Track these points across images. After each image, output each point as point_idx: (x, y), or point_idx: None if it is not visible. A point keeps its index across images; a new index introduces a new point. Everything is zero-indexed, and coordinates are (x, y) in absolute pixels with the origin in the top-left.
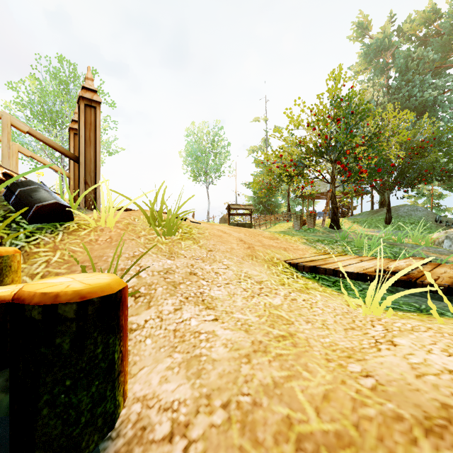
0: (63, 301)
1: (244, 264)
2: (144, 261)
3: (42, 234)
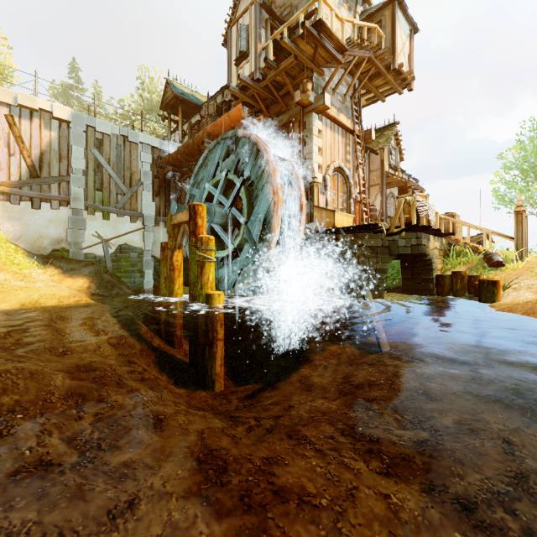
0: (485, 279)
1: None
2: (525, 281)
3: (492, 271)
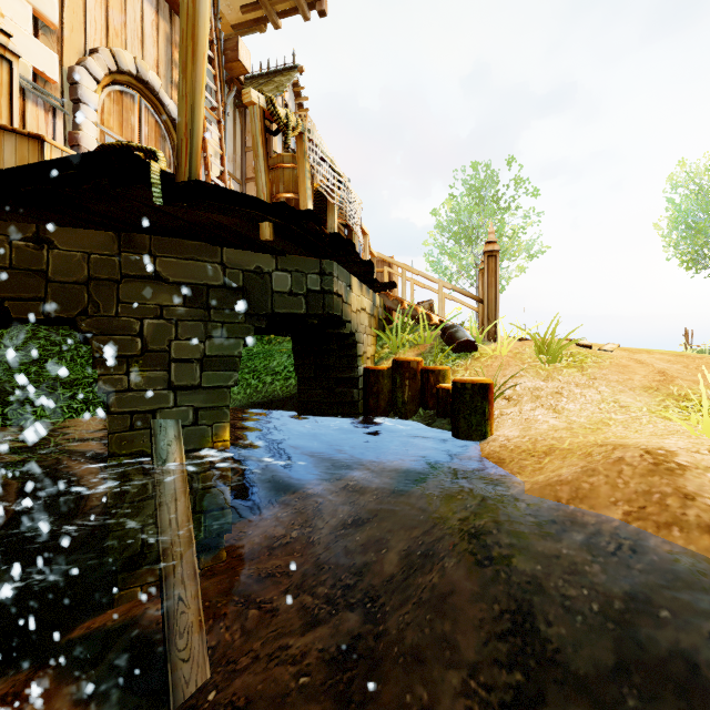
0: (467, 382)
1: (625, 393)
2: (520, 381)
3: (459, 360)
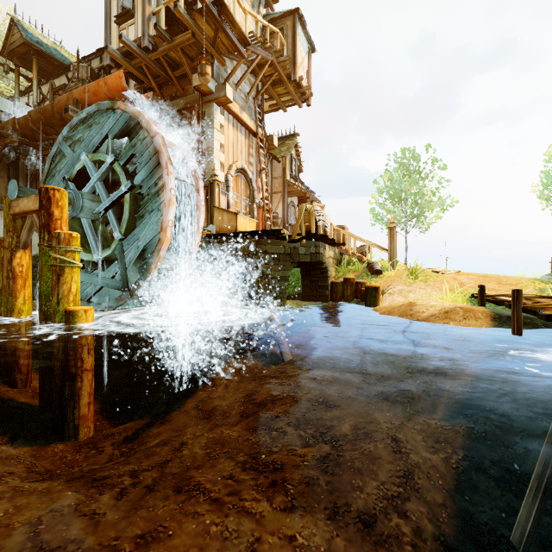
0: (369, 286)
1: (436, 291)
2: (397, 287)
3: (373, 278)
